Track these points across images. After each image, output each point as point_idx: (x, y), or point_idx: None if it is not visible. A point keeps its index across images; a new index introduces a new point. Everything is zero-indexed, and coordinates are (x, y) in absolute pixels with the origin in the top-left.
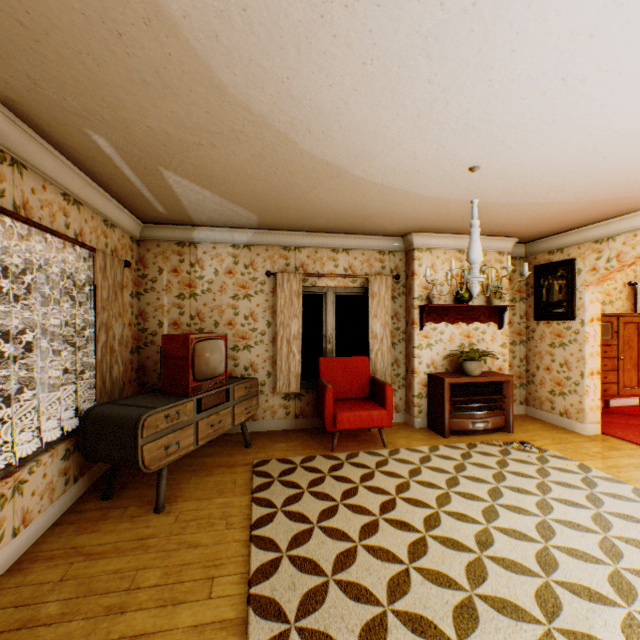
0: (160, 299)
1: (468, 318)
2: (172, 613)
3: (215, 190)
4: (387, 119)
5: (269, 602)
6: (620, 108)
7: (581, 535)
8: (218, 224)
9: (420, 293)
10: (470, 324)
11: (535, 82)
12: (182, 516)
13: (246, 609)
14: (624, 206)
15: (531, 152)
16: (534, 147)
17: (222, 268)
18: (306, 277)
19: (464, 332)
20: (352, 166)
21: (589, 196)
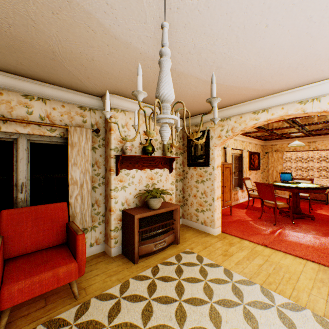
0: None
1: (152, 165)
2: None
3: None
4: None
5: None
6: None
7: None
8: None
9: (116, 145)
10: (153, 170)
11: None
12: None
13: None
14: (241, 96)
15: None
16: None
17: None
18: None
19: (149, 175)
20: None
21: (231, 80)
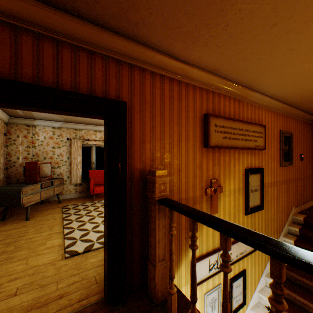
0: (18, 148)
1: None
2: (41, 233)
3: None
4: None
5: (70, 227)
6: None
7: None
8: (46, 119)
9: None
10: None
11: None
12: (37, 220)
13: (63, 230)
14: None
15: None
16: None
17: (48, 136)
18: (84, 140)
19: None
20: None
21: None
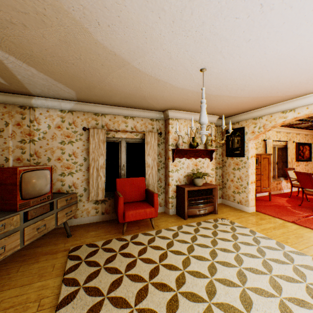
0: (6, 143)
1: (196, 156)
2: None
3: (39, 68)
4: (153, 21)
5: None
6: (284, 36)
7: (259, 277)
8: (49, 96)
9: (172, 142)
10: (197, 159)
11: (246, 4)
12: (2, 305)
13: None
14: (268, 101)
15: (234, 62)
16: (236, 58)
17: (53, 124)
18: (109, 132)
19: (194, 163)
20: (132, 59)
21: (255, 94)
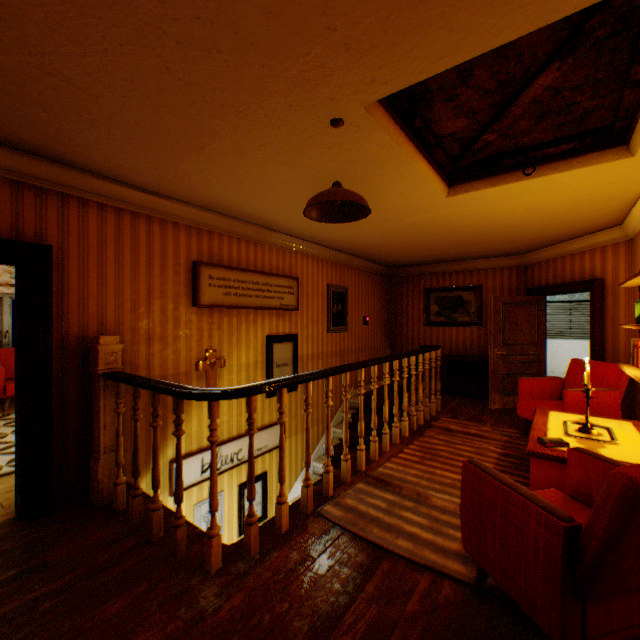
0: None
1: None
2: None
3: None
4: None
5: None
6: None
7: None
8: None
9: None
10: None
11: None
12: None
13: None
14: None
15: None
16: None
17: None
18: None
19: None
20: None
21: None
